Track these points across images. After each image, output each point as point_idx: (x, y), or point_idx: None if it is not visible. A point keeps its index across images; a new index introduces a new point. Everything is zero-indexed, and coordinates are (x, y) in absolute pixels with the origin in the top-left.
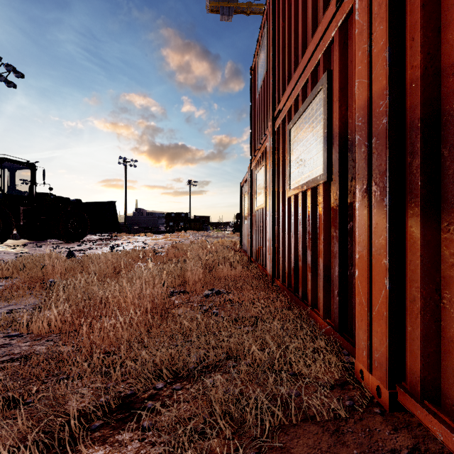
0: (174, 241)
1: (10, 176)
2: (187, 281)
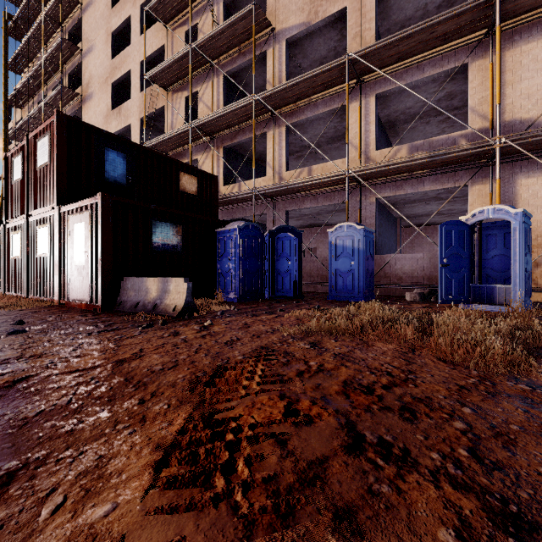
0: None
1: None
2: None
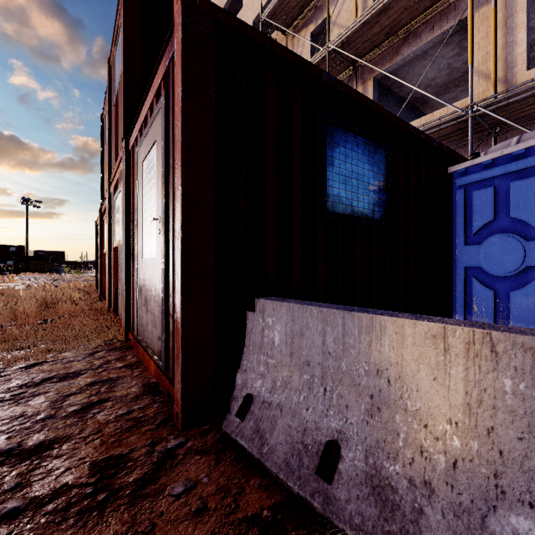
0: None
1: None
2: (19, 315)
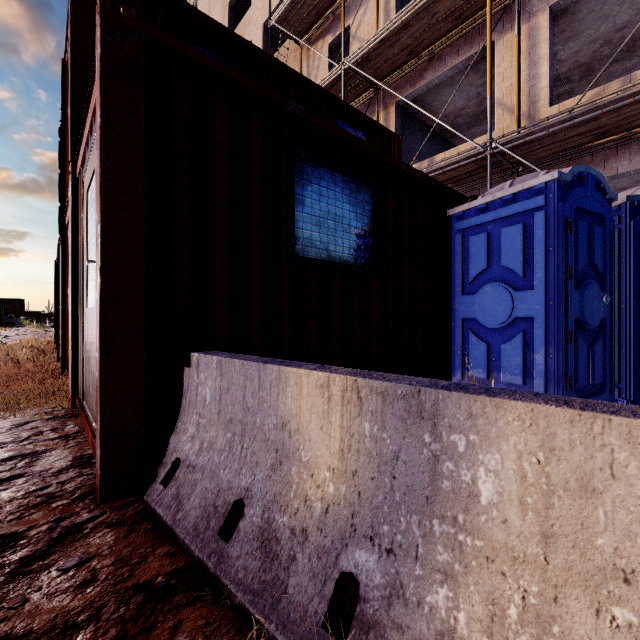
0: None
1: None
2: None
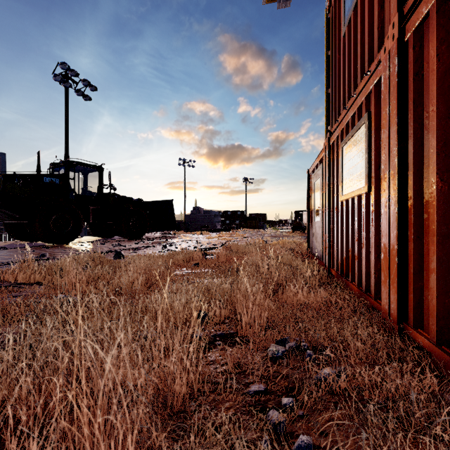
0: (228, 240)
1: (84, 179)
2: (239, 317)
